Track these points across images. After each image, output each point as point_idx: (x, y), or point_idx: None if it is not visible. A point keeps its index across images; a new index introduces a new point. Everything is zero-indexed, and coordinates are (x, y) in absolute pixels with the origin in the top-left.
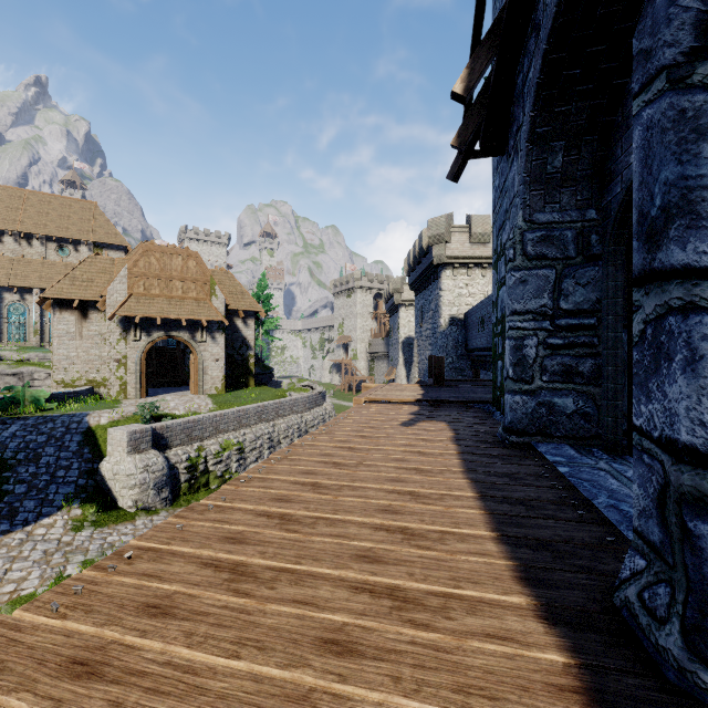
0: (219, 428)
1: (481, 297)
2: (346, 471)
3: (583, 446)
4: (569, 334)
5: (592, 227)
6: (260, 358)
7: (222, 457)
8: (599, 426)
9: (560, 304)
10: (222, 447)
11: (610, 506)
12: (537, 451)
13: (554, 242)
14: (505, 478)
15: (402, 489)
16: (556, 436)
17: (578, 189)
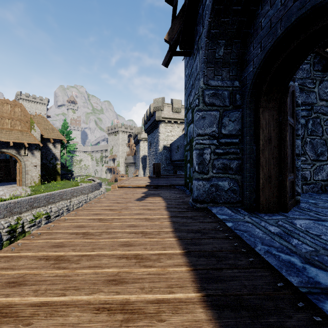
0: (33, 205)
1: (177, 137)
2: (91, 240)
3: (233, 207)
4: (226, 147)
5: (237, 90)
6: (65, 165)
7: (35, 222)
8: (240, 196)
9: (221, 131)
10: (35, 216)
11: (266, 251)
12: (211, 212)
13: (219, 97)
14: (198, 234)
15: (130, 253)
16: (220, 202)
17: (230, 69)
